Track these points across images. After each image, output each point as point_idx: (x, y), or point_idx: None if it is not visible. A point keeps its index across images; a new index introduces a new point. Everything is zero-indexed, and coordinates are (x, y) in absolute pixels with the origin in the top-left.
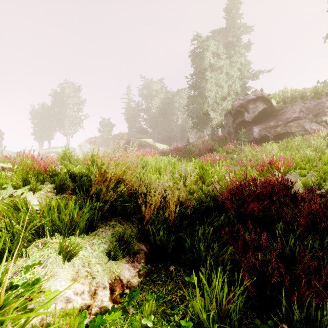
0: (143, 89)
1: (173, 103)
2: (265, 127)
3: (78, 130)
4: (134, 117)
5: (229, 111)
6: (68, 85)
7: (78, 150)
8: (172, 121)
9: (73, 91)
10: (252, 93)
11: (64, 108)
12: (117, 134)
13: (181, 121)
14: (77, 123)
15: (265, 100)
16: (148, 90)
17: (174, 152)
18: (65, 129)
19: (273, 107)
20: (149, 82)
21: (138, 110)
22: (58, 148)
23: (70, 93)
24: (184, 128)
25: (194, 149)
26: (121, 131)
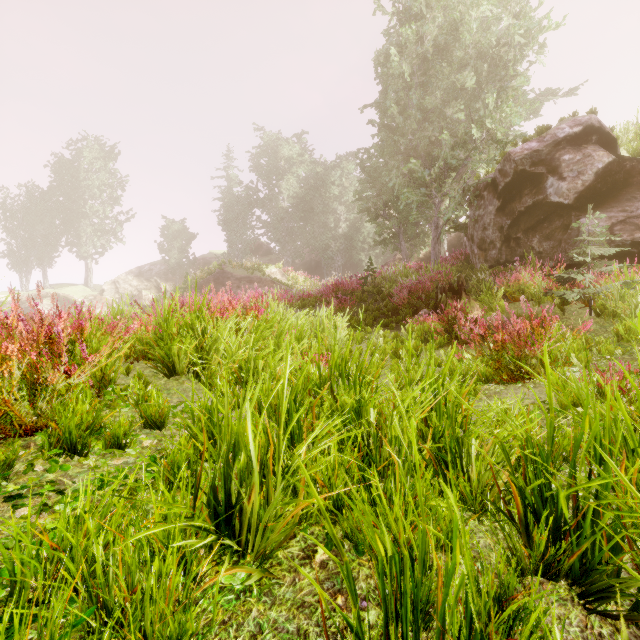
0: (259, 156)
1: (327, 186)
2: (627, 218)
3: (111, 247)
4: (239, 218)
5: (488, 181)
6: (89, 143)
7: (109, 293)
8: (326, 226)
9: (100, 159)
10: (567, 120)
11: (79, 196)
12: (202, 256)
13: (345, 227)
14: (109, 231)
15: (606, 142)
16: (272, 157)
17: (334, 298)
18: (83, 244)
19: (631, 163)
20: (274, 139)
21: (249, 202)
22: (64, 287)
23: (93, 161)
24: (352, 244)
25: (390, 289)
26: (212, 251)
